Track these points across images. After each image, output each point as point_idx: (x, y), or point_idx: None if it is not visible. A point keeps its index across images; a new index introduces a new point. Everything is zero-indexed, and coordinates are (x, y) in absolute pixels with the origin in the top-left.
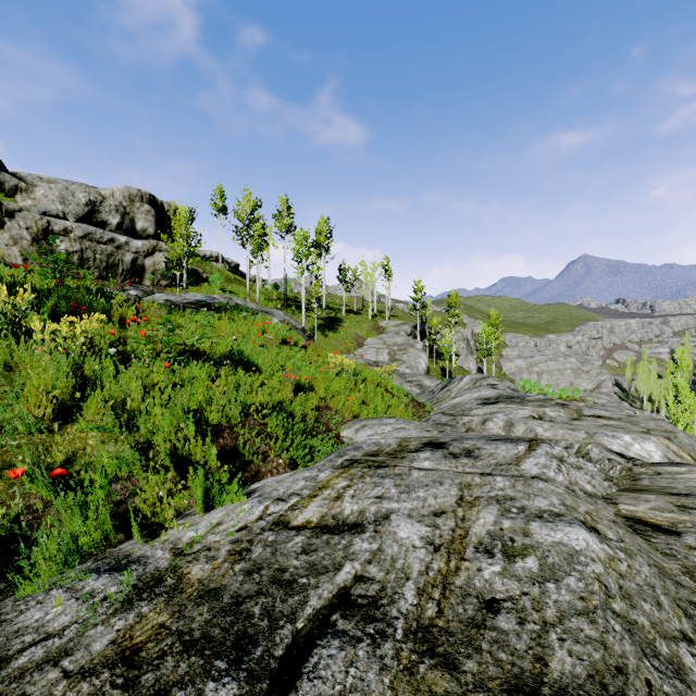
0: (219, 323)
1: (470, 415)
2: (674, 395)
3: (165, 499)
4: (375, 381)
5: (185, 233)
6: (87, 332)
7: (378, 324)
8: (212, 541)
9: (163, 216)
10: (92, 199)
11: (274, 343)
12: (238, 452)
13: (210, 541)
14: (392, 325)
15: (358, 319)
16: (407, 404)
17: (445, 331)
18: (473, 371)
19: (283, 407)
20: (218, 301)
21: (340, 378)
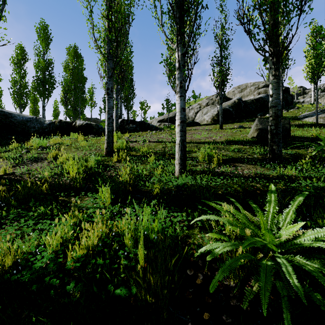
0: None
1: None
2: None
3: None
4: None
5: None
6: None
7: None
8: None
9: None
10: (324, 86)
11: None
12: None
13: None
14: None
15: None
16: None
17: None
18: None
19: None
20: None
21: None
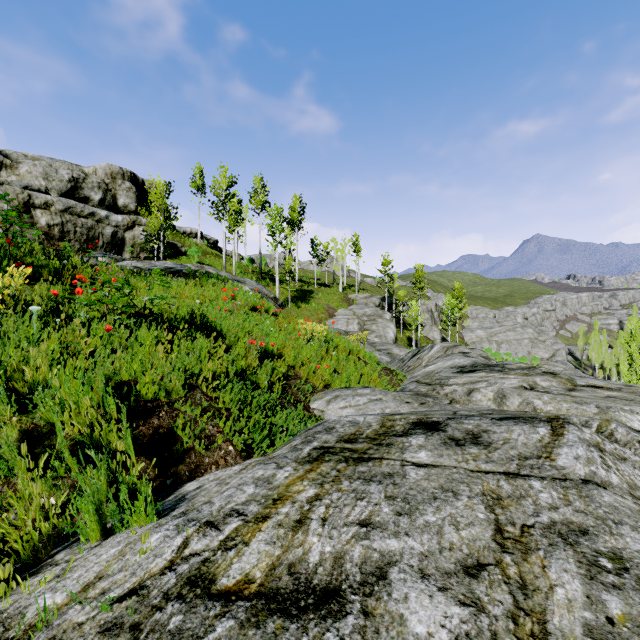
0: (185, 288)
1: (448, 385)
2: (629, 363)
3: (30, 525)
4: (347, 348)
5: (162, 206)
6: (6, 287)
7: (348, 296)
8: (71, 623)
9: (144, 194)
10: (75, 176)
11: (242, 308)
12: (176, 437)
13: (67, 622)
14: (361, 297)
15: (329, 291)
16: (379, 372)
17: (411, 302)
18: (437, 340)
19: (246, 376)
20: (187, 268)
21: (311, 346)
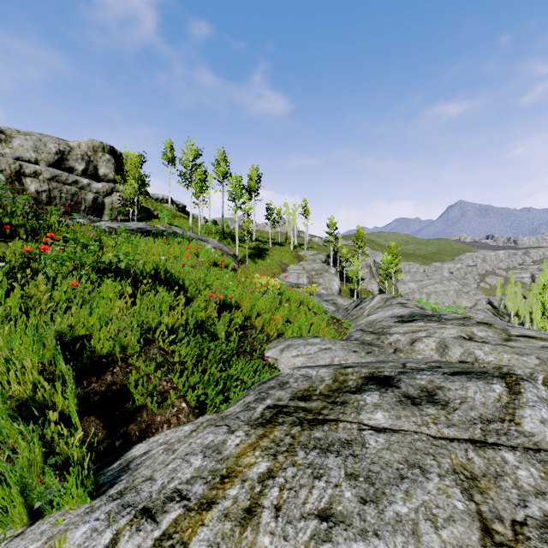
0: (152, 246)
1: (390, 333)
2: (542, 311)
3: None
4: (298, 300)
5: (136, 175)
6: None
7: (299, 254)
8: None
9: (122, 165)
10: (62, 149)
11: (204, 264)
12: (128, 393)
13: None
14: (309, 254)
15: (282, 249)
16: (327, 321)
17: (353, 259)
18: (376, 292)
19: (205, 327)
20: (156, 228)
21: (266, 298)
